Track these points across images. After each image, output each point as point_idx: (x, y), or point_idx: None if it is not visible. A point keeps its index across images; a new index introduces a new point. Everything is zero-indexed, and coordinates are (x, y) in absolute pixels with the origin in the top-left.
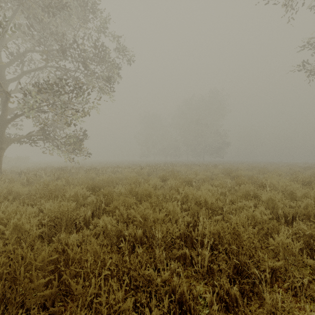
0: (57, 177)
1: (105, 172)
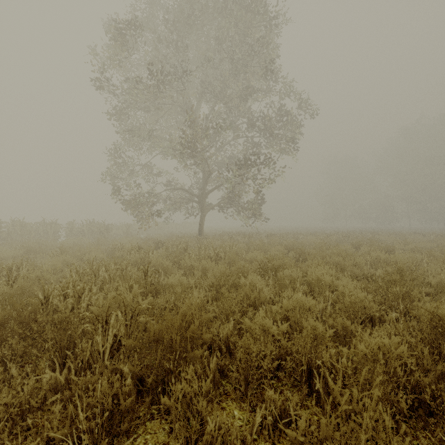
0: (247, 240)
1: (285, 238)
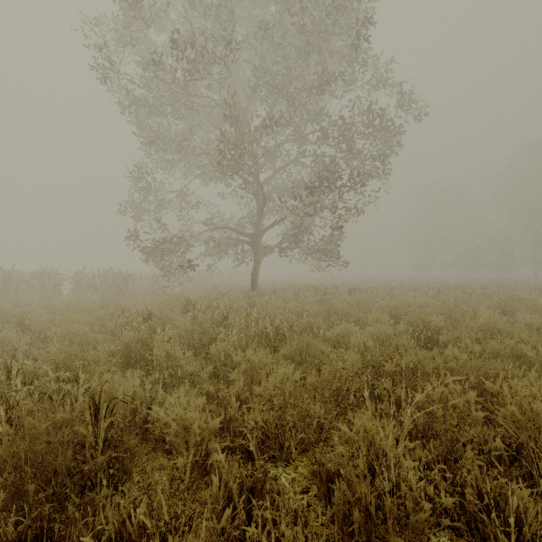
0: (321, 298)
1: (375, 294)
